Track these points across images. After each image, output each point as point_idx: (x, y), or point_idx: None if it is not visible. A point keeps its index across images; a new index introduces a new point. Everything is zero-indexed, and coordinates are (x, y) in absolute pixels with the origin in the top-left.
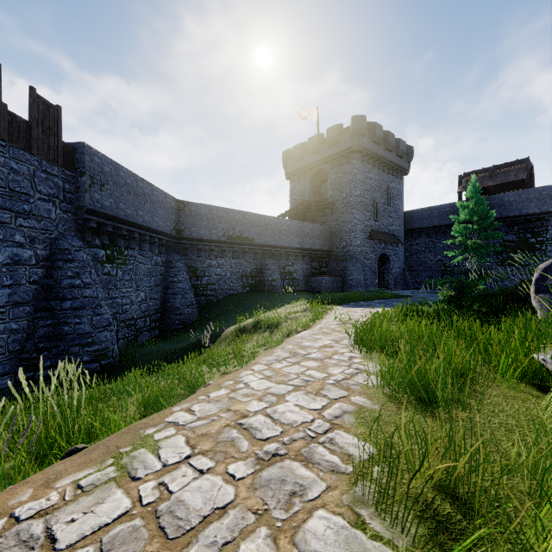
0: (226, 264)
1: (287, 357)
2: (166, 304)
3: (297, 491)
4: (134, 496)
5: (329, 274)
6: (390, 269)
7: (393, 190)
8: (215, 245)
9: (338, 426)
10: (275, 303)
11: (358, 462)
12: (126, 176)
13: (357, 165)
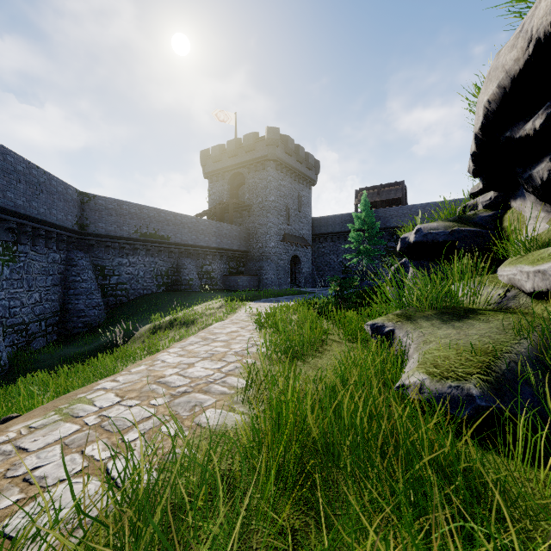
0: (139, 262)
1: (199, 341)
2: (66, 306)
3: (198, 404)
4: (81, 423)
5: (247, 274)
6: (301, 269)
7: (304, 198)
8: (126, 242)
9: (230, 375)
10: (192, 301)
11: (239, 389)
12: (15, 162)
13: (272, 172)
